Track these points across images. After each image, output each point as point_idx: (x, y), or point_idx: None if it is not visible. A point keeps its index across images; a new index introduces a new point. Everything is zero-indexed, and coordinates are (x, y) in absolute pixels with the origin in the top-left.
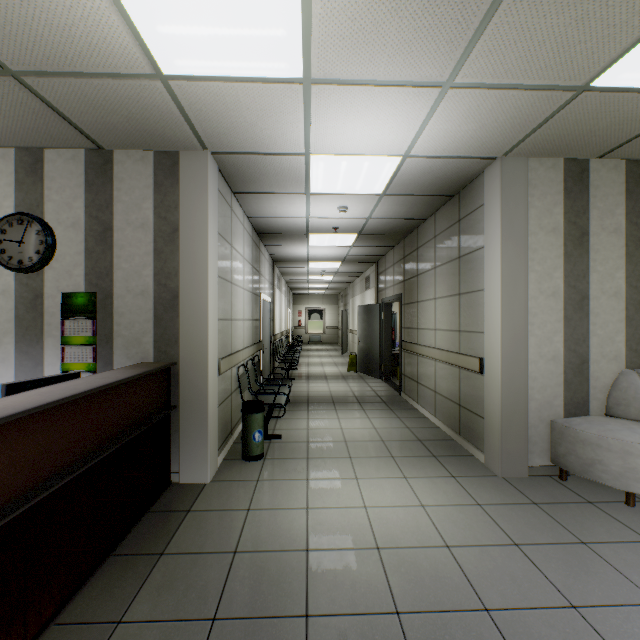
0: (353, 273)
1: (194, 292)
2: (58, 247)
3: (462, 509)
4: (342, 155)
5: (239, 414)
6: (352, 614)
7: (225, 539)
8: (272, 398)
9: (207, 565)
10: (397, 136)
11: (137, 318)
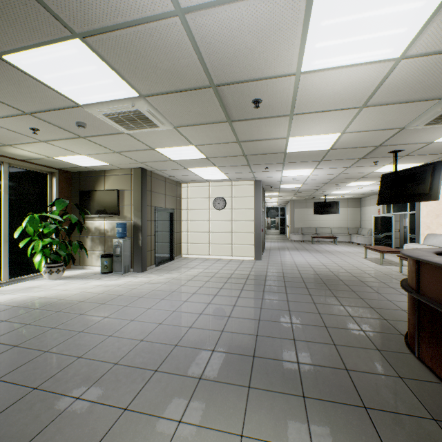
0: None
1: None
2: None
3: None
4: None
5: None
6: (276, 391)
7: None
8: None
9: None
10: None
11: None
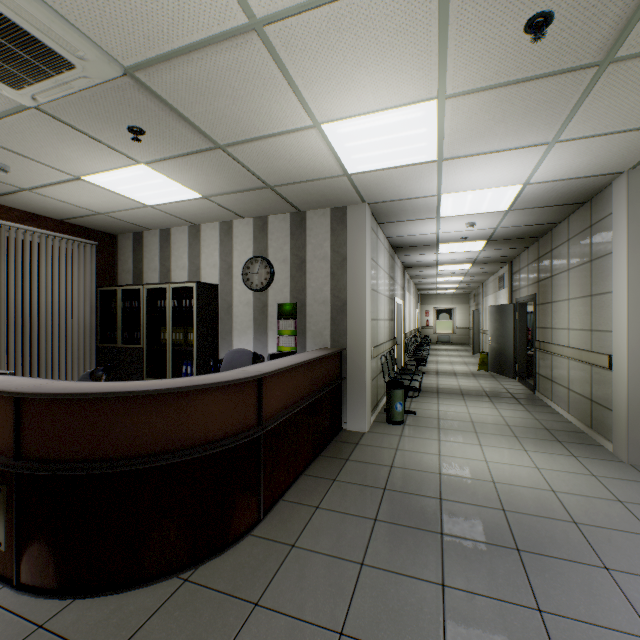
0: (484, 273)
1: (356, 301)
2: (275, 275)
3: (575, 475)
4: (467, 191)
5: (381, 393)
6: (471, 504)
7: (383, 460)
8: (407, 382)
9: (375, 468)
10: (515, 174)
11: (320, 319)
